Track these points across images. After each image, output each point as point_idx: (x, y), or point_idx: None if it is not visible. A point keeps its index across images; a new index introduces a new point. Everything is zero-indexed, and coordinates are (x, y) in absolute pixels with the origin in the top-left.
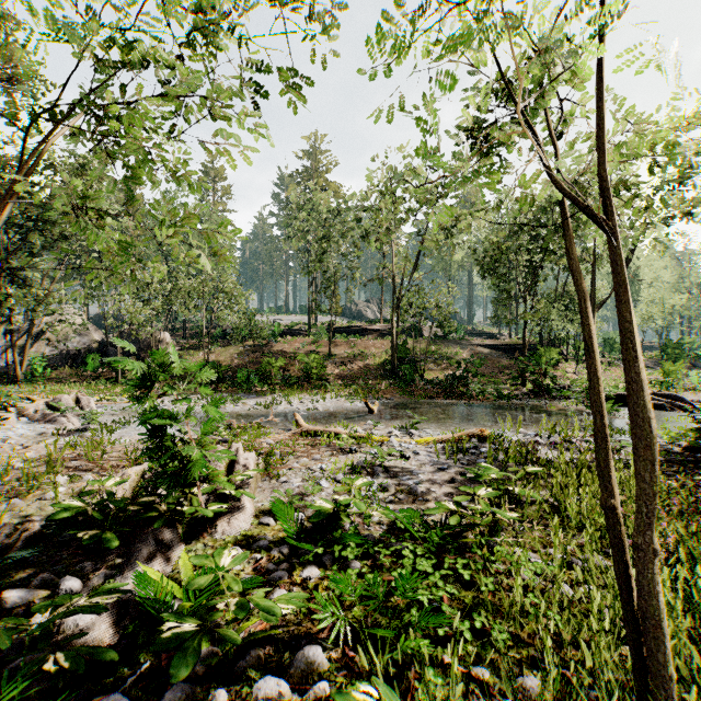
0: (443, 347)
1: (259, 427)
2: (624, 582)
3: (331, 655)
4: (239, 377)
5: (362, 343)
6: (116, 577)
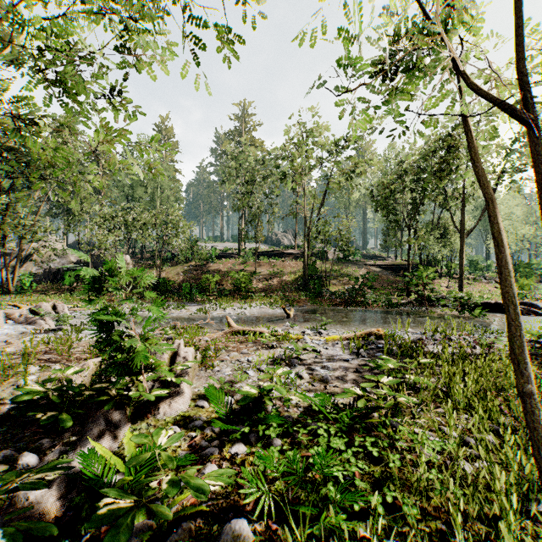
0: (343, 267)
1: (198, 328)
2: None
3: (256, 527)
4: (184, 290)
5: (280, 263)
6: (69, 453)
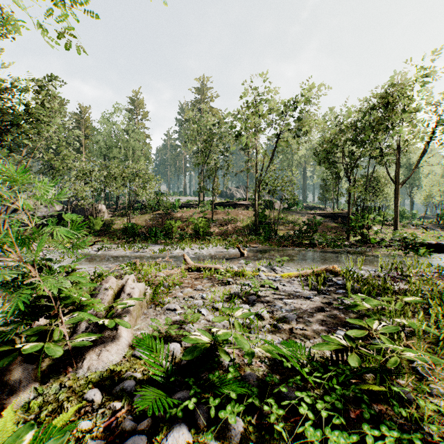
0: (288, 215)
1: (156, 265)
2: None
3: None
4: (150, 233)
5: (234, 212)
6: None
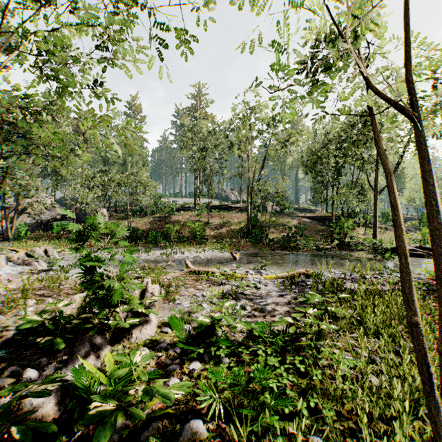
0: (280, 218)
1: (162, 268)
2: (426, 378)
3: (209, 426)
4: (150, 237)
5: (228, 215)
6: (62, 369)
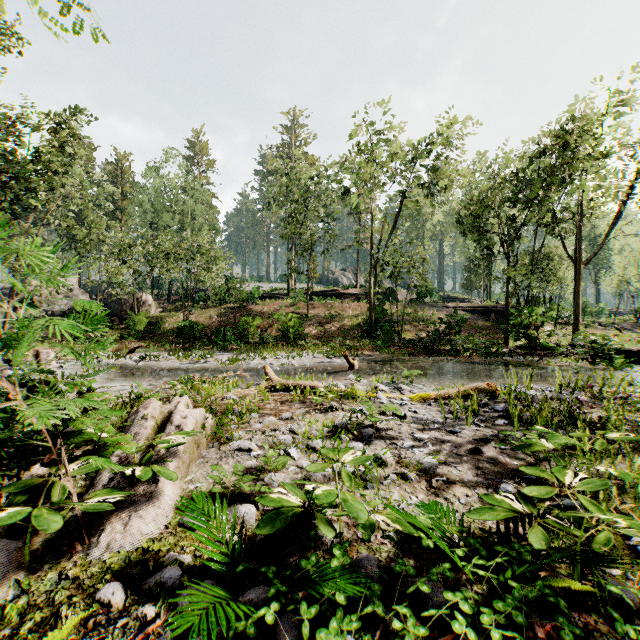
0: (418, 310)
1: (223, 381)
2: None
3: None
4: (216, 336)
5: (338, 305)
6: None
